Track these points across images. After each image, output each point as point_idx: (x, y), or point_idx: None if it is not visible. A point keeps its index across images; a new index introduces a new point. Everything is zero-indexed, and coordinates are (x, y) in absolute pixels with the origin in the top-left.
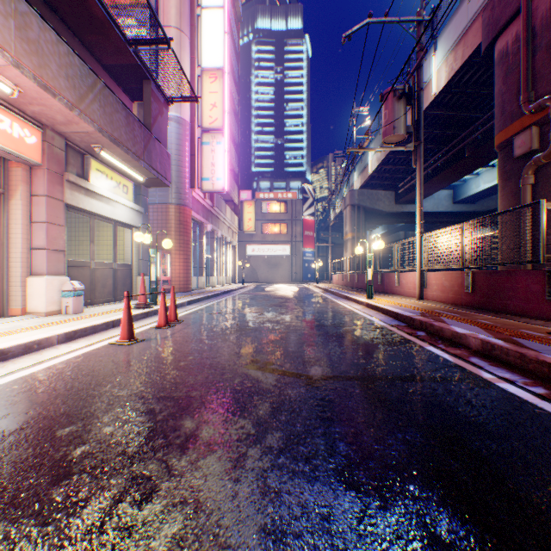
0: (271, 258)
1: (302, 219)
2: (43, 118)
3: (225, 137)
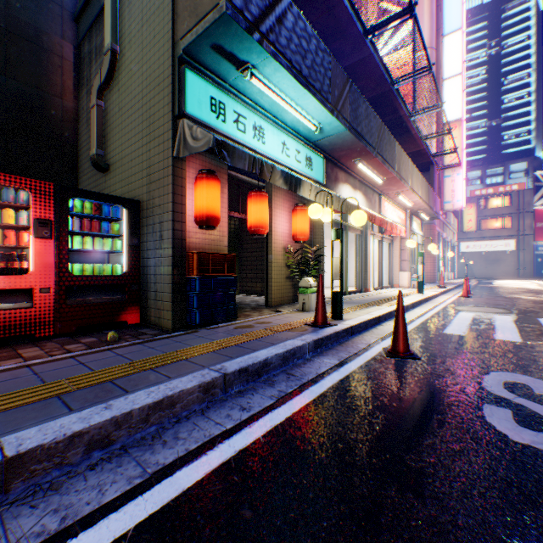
0: (489, 254)
1: (532, 210)
2: (408, 208)
3: (462, 168)
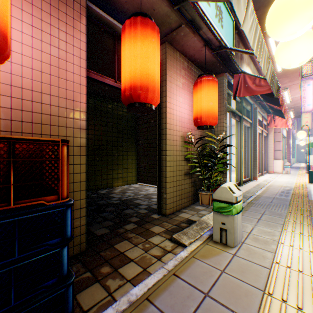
0: None
1: None
2: None
3: (311, 80)
